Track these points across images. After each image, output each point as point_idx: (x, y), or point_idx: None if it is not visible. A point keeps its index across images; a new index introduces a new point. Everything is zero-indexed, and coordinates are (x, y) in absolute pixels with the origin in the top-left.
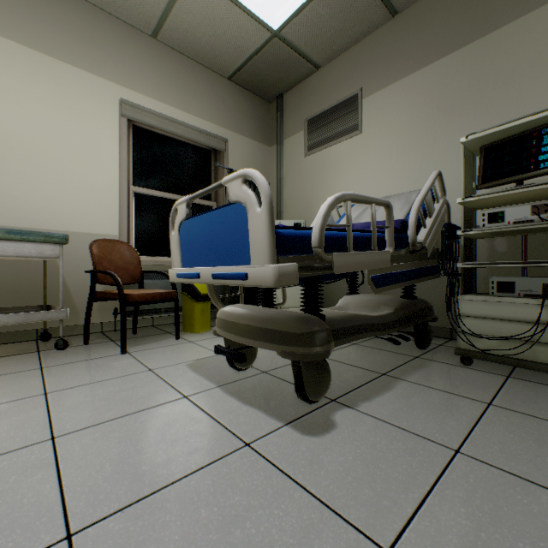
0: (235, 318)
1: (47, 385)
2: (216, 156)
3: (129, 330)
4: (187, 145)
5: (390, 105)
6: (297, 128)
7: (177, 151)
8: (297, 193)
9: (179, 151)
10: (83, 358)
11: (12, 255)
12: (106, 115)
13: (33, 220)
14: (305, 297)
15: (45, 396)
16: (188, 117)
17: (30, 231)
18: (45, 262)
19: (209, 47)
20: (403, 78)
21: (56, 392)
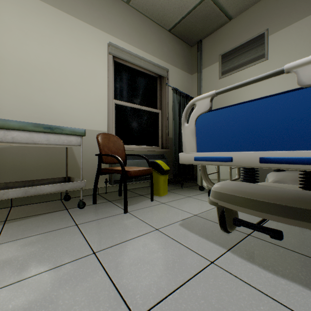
0: (248, 194)
1: (90, 243)
2: (160, 81)
3: (114, 192)
4: (144, 73)
5: (294, 37)
6: (213, 61)
7: (138, 77)
8: (213, 103)
9: (139, 78)
10: (100, 216)
11: (52, 143)
12: (100, 53)
13: (58, 121)
14: (310, 177)
15: (95, 255)
16: (146, 55)
17: (64, 127)
18: (67, 148)
19: (161, 8)
20: (306, 17)
21: (102, 252)
